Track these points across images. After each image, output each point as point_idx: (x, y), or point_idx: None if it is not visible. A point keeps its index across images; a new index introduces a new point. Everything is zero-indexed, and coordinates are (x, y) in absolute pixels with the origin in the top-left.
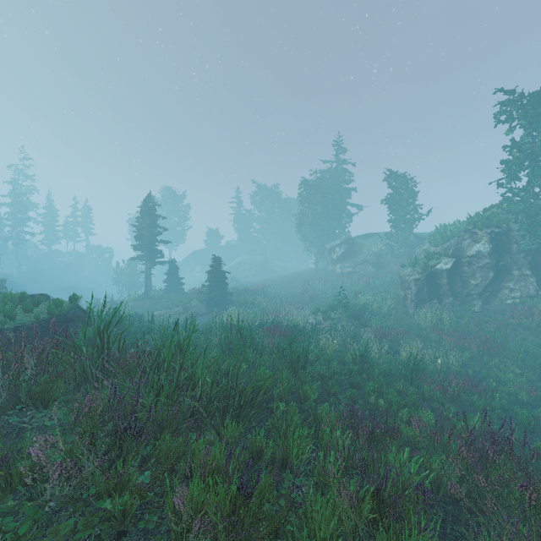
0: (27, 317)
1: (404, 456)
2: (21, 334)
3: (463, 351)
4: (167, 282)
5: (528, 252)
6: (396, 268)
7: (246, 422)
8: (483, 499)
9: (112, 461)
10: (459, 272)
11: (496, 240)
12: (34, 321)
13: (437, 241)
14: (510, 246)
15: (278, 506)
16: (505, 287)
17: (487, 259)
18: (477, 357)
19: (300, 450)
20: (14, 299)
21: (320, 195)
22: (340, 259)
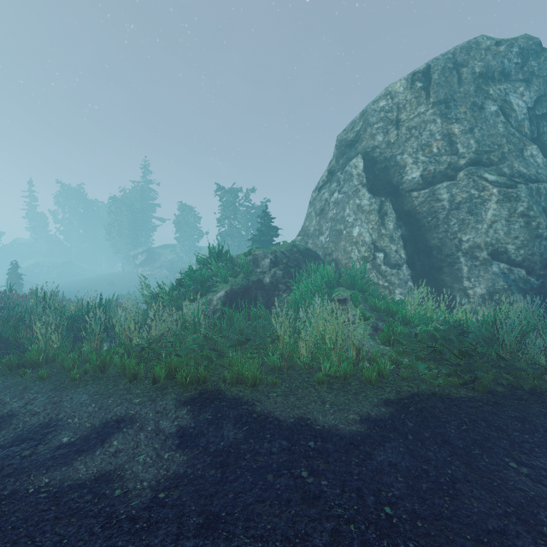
0: None
1: None
2: None
3: None
4: None
5: None
6: None
7: None
8: None
9: None
10: None
11: None
12: None
13: None
14: None
15: None
16: None
17: None
18: None
19: None
20: None
21: (127, 209)
22: (142, 264)
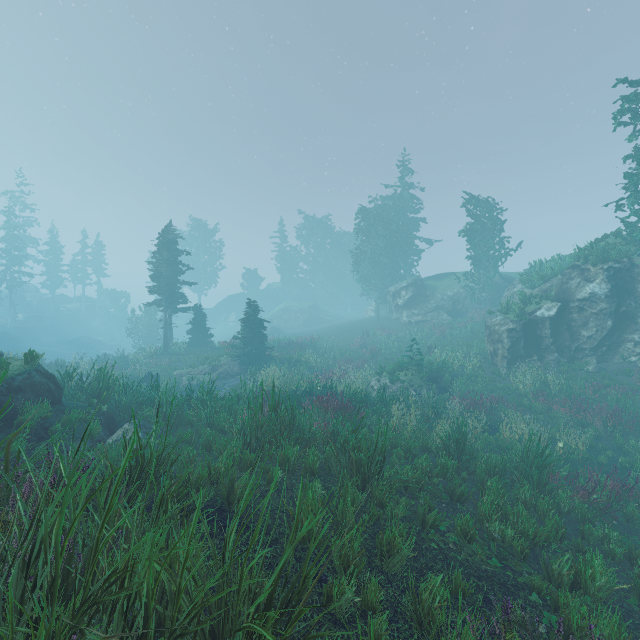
0: None
1: None
2: None
3: (582, 426)
4: (192, 334)
5: None
6: (478, 316)
7: None
8: None
9: None
10: (566, 320)
11: (616, 278)
12: None
13: (533, 281)
14: (634, 286)
15: None
16: (628, 340)
17: (604, 303)
18: (603, 435)
19: None
20: None
21: (382, 227)
22: (407, 305)
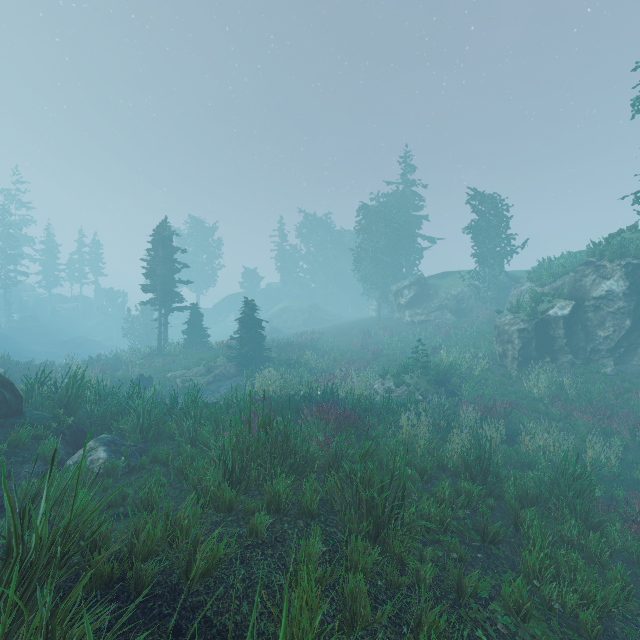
0: None
1: None
2: None
3: (606, 435)
4: (188, 334)
5: None
6: (484, 315)
7: None
8: None
9: None
10: (581, 320)
11: (634, 275)
12: None
13: (543, 279)
14: None
15: None
16: None
17: (621, 301)
18: (630, 445)
19: None
20: None
21: (384, 224)
22: (409, 305)
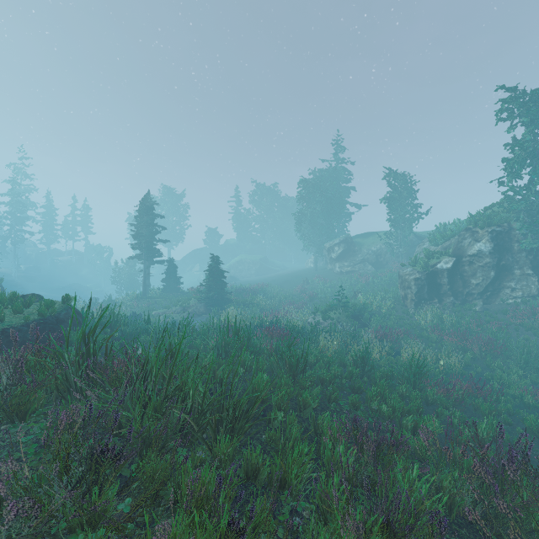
0: (16, 318)
1: (413, 474)
2: (9, 336)
3: (465, 351)
4: (166, 281)
5: (530, 251)
6: (396, 267)
7: (241, 435)
8: (500, 521)
9: (87, 489)
10: (460, 271)
11: (497, 239)
12: (23, 323)
13: (437, 240)
14: (511, 245)
15: (275, 538)
16: (507, 287)
17: (488, 258)
18: (479, 358)
19: (300, 468)
20: (4, 300)
21: (319, 194)
22: (339, 259)
